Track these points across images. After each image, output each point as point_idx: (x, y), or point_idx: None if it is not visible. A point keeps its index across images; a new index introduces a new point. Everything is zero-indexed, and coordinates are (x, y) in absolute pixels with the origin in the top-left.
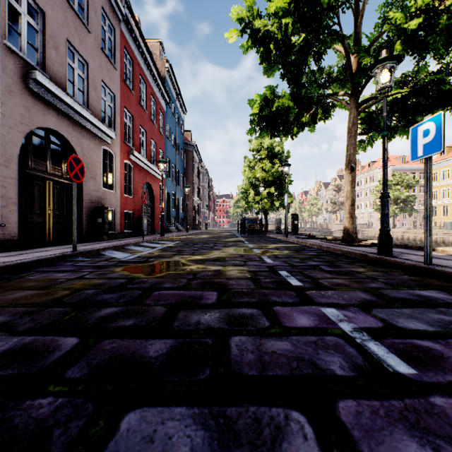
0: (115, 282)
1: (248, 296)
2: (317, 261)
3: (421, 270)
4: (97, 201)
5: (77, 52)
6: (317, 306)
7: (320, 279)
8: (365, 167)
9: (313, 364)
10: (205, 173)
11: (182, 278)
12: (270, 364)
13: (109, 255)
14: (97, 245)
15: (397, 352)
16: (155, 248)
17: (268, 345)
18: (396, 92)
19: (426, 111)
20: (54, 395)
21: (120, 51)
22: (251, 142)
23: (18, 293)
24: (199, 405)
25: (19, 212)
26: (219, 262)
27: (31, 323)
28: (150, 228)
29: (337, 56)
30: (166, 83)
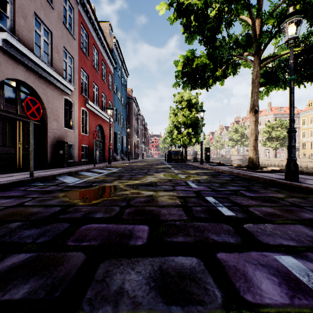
0: (48, 211)
1: (182, 232)
2: (235, 186)
3: None
4: (59, 137)
5: (43, 23)
6: (268, 251)
7: (248, 207)
8: None
9: None
10: (142, 119)
11: (116, 206)
12: None
13: (62, 180)
14: (55, 171)
15: None
16: (101, 174)
17: None
18: None
19: None
20: None
21: (78, 26)
22: (174, 96)
23: None
24: None
25: None
26: (152, 187)
27: None
28: (101, 158)
29: (242, 26)
30: (113, 53)
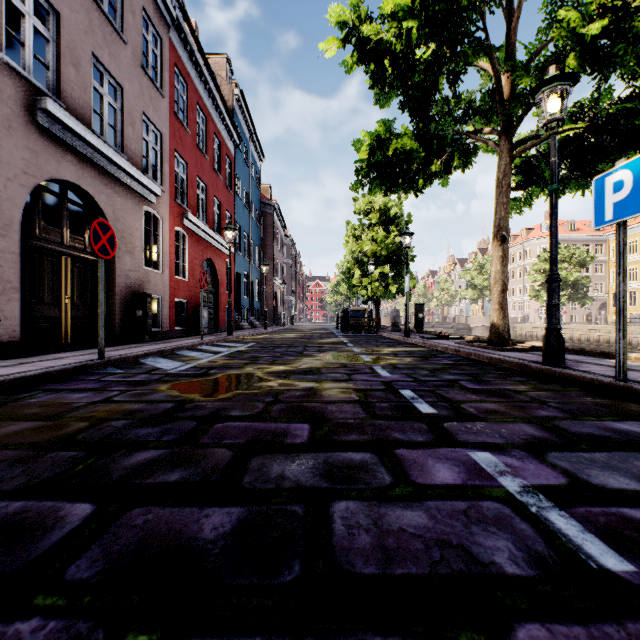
0: (157, 408)
1: (356, 431)
2: (455, 374)
3: (610, 388)
4: (135, 286)
5: (106, 71)
6: (462, 447)
7: (462, 403)
8: (518, 236)
9: (466, 554)
10: (290, 245)
11: (257, 401)
12: (398, 552)
13: (152, 364)
14: (134, 349)
15: (597, 530)
16: (219, 354)
17: (392, 516)
18: (567, 129)
19: (611, 155)
20: (43, 615)
21: (169, 70)
22: (356, 201)
23: (11, 426)
24: (283, 635)
25: (22, 301)
26: (312, 375)
27: (23, 478)
28: (212, 324)
29: (481, 76)
30: (235, 117)
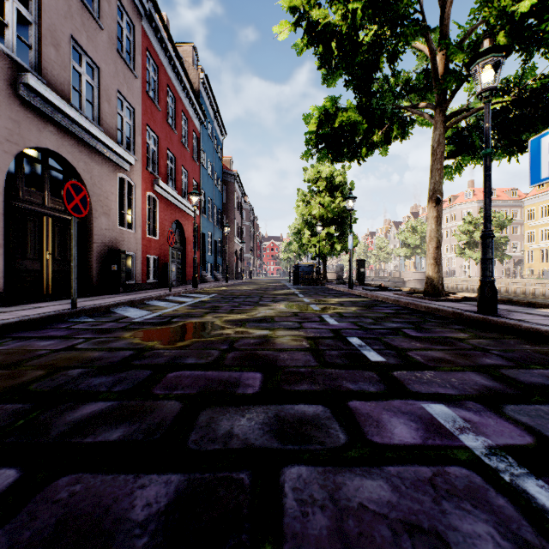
0: (116, 356)
1: (307, 380)
2: (397, 322)
3: (546, 336)
4: (111, 243)
5: (85, 53)
6: (416, 399)
7: (408, 350)
8: (445, 202)
9: (442, 544)
10: (249, 210)
11: (213, 349)
12: (360, 542)
13: (121, 313)
14: (108, 299)
15: None
16: (183, 304)
17: (350, 488)
18: (495, 102)
19: (534, 126)
20: None
21: (141, 54)
22: (305, 170)
23: None
24: None
25: (6, 256)
26: (266, 323)
27: None
28: (180, 277)
29: (417, 57)
30: (200, 98)
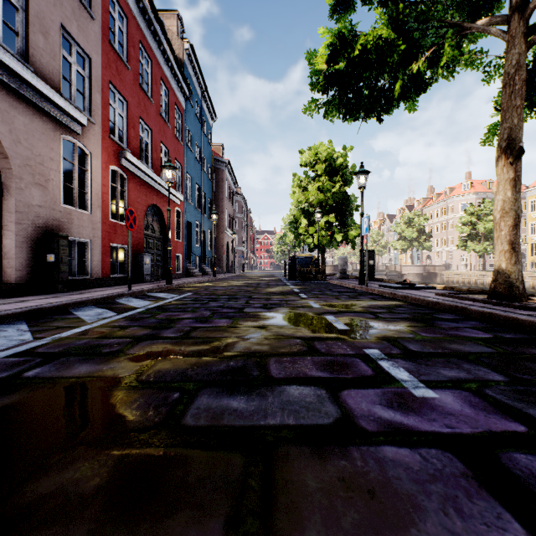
0: None
1: None
2: None
3: None
4: (49, 226)
5: None
6: None
7: None
8: (441, 194)
9: None
10: (242, 202)
11: None
12: None
13: None
14: (2, 306)
15: None
16: (123, 314)
17: None
18: None
19: None
20: None
21: None
22: (302, 153)
23: None
24: None
25: None
26: (245, 396)
27: None
28: (159, 271)
29: None
30: (185, 71)
